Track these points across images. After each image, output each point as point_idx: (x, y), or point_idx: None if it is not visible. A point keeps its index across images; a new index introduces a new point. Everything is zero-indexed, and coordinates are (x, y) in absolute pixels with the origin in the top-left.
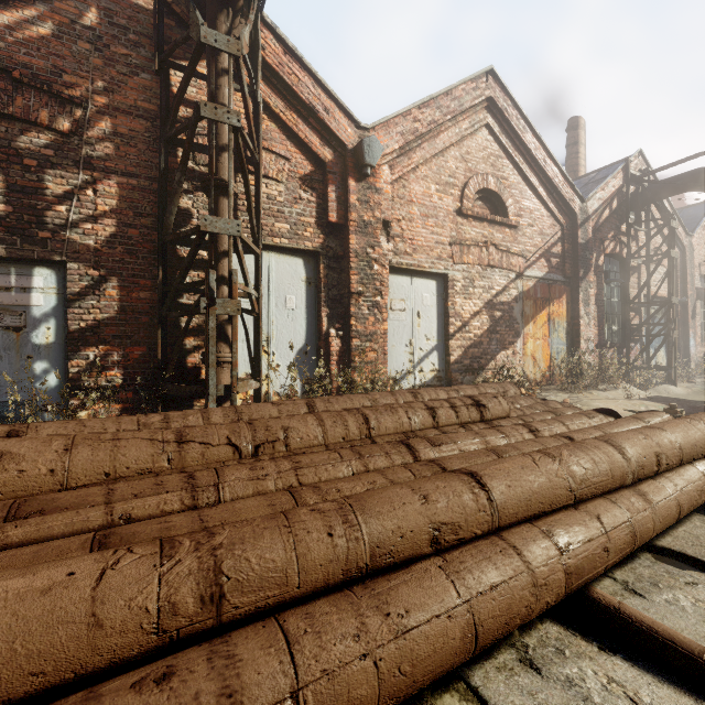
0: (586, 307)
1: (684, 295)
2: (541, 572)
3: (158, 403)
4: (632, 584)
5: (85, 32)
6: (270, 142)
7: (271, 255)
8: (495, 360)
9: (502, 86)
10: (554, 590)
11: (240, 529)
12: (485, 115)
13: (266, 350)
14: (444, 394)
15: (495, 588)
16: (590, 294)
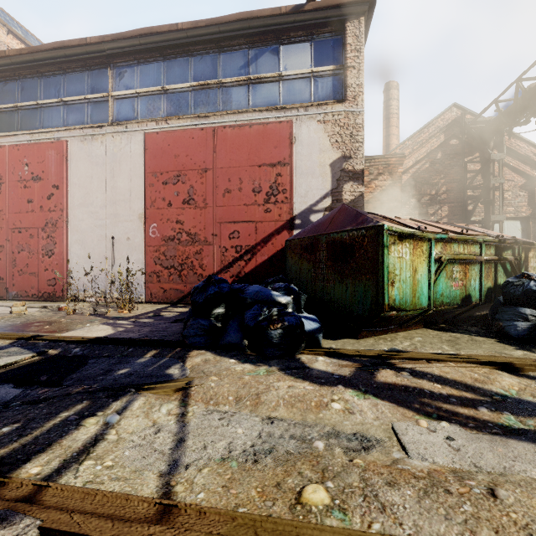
0: None
1: None
2: None
3: None
4: None
5: (437, 161)
6: (504, 176)
7: (504, 221)
8: None
9: None
10: None
11: None
12: None
13: None
14: None
15: None
16: None
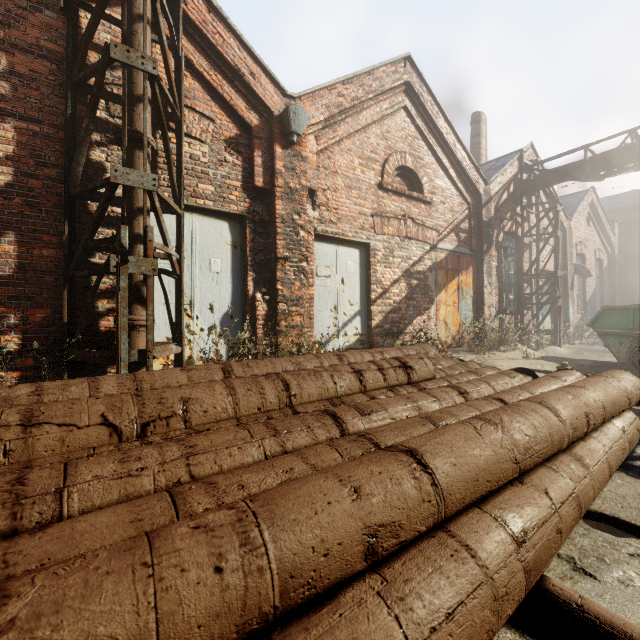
0: (489, 278)
1: (565, 270)
2: (501, 577)
3: (62, 370)
4: (577, 561)
5: None
6: (193, 101)
7: (195, 216)
8: (412, 325)
9: (419, 73)
10: (515, 598)
11: (62, 580)
12: (403, 98)
13: (189, 314)
14: (369, 357)
15: (451, 616)
16: (493, 266)
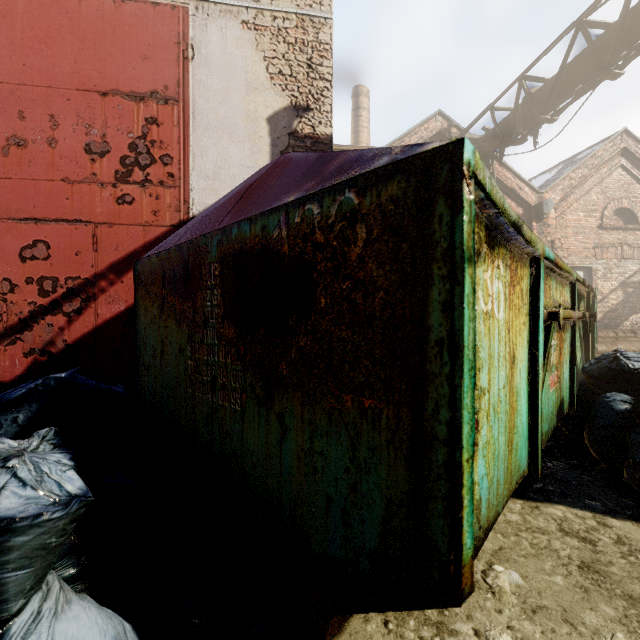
0: None
1: None
2: None
3: None
4: None
5: None
6: None
7: None
8: (627, 321)
9: (634, 137)
10: None
11: None
12: (619, 159)
13: None
14: None
15: None
16: None
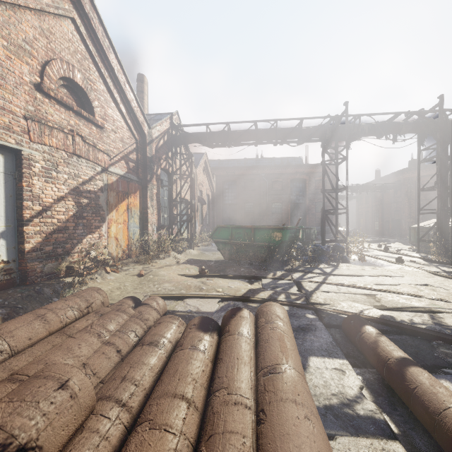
0: (152, 202)
1: (194, 199)
2: None
3: None
4: None
5: None
6: None
7: None
8: (82, 244)
9: None
10: None
11: None
12: (71, 8)
13: None
14: None
15: None
16: (154, 193)
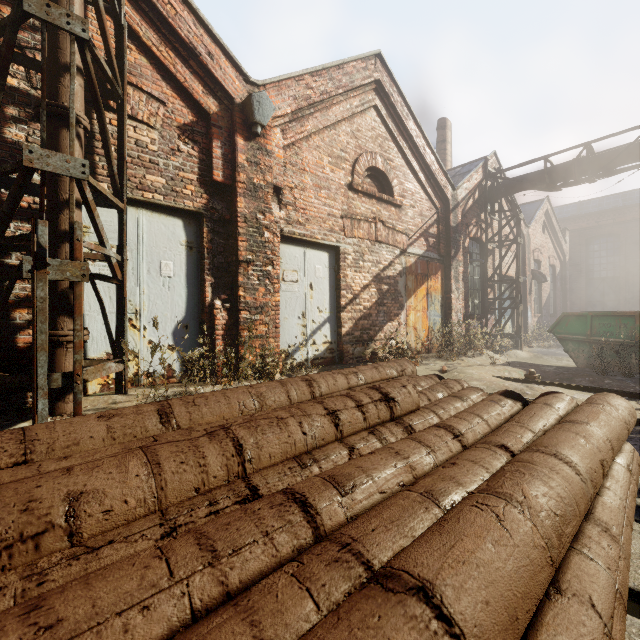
0: (456, 283)
1: (524, 275)
2: None
3: None
4: None
5: None
6: (140, 79)
7: (141, 212)
8: (382, 331)
9: (389, 72)
10: None
11: None
12: (373, 96)
13: (134, 324)
14: (343, 379)
15: None
16: (460, 272)
